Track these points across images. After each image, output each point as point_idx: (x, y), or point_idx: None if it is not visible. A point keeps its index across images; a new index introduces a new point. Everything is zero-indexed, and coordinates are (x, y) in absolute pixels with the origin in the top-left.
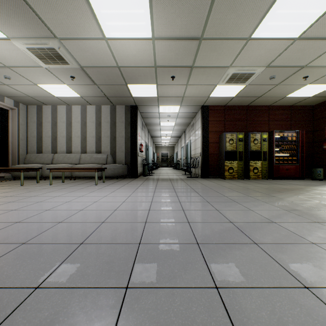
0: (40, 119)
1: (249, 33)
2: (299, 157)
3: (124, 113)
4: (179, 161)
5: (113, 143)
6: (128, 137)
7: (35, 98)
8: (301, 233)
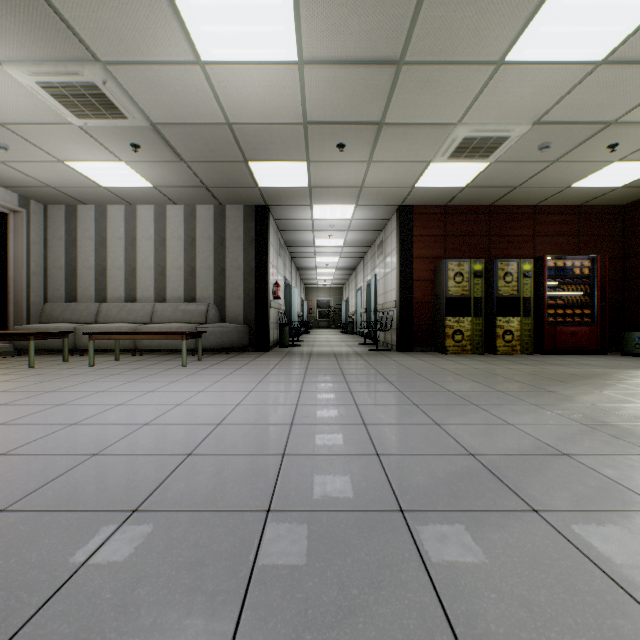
0: (72, 233)
1: (502, 51)
2: (597, 309)
3: (242, 220)
4: (351, 316)
5: (219, 281)
6: (249, 269)
7: (62, 189)
8: (632, 482)
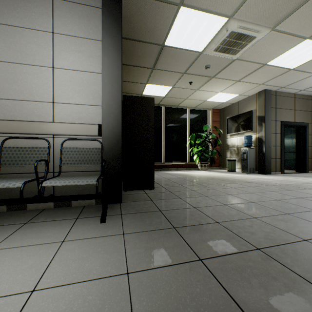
0: None
1: None
2: None
3: None
4: None
5: None
6: None
7: None
8: None
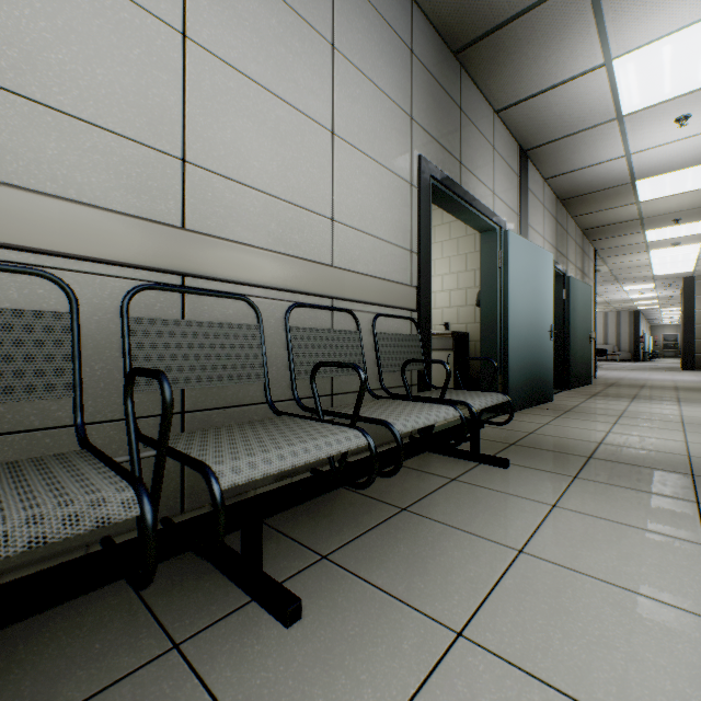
0: None
1: None
2: None
3: (627, 316)
4: None
5: (617, 337)
6: (630, 333)
7: None
8: None
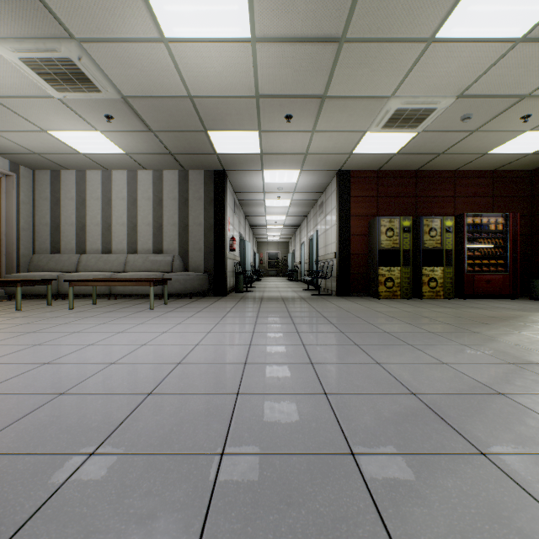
0: (56, 195)
1: (433, 29)
2: (509, 259)
3: (203, 183)
4: (296, 266)
5: (183, 235)
6: (209, 226)
7: (47, 156)
8: None
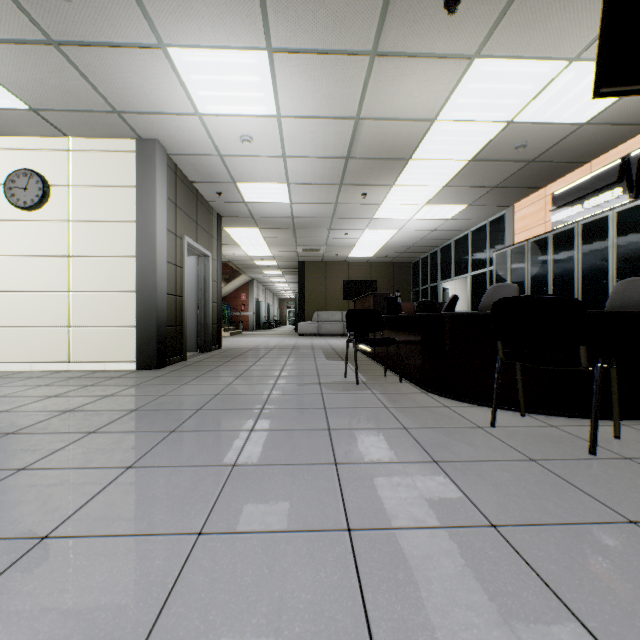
0: None
1: None
2: None
3: None
4: None
5: None
6: None
7: None
8: None
